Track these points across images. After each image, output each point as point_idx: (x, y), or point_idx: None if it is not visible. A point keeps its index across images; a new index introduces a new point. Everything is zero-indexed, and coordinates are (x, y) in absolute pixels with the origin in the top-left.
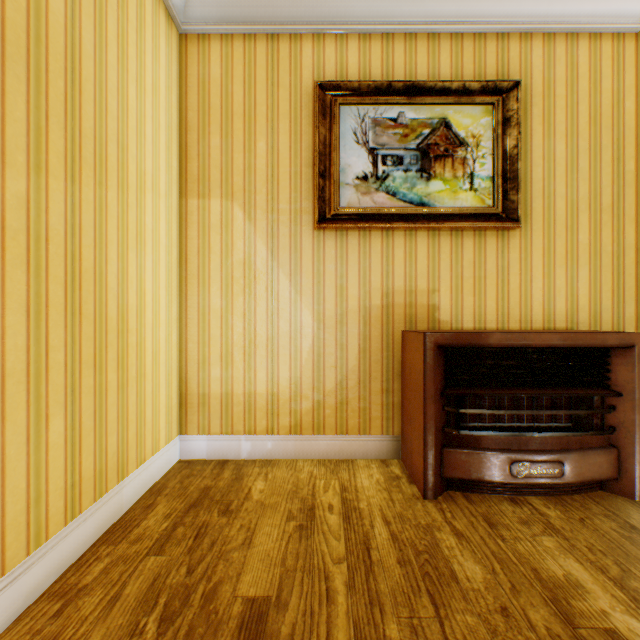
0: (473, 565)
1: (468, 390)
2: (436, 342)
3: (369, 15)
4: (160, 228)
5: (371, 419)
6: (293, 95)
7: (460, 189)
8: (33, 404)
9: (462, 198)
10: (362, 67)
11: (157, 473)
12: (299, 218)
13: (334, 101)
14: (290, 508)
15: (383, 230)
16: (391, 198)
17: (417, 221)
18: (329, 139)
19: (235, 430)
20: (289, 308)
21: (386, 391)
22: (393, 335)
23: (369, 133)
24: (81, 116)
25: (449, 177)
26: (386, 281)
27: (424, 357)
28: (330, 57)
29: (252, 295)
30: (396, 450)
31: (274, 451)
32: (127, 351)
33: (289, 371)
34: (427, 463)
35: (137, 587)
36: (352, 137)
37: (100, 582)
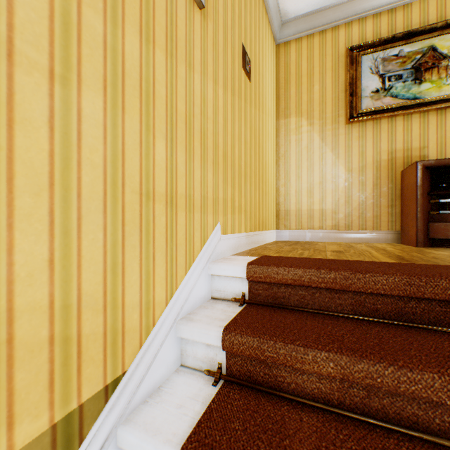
0: (443, 252)
1: (446, 192)
2: (423, 165)
3: (379, 3)
4: (271, 133)
5: (380, 222)
6: (333, 58)
7: (443, 85)
8: (254, 183)
9: (445, 90)
10: (374, 32)
11: (271, 238)
12: (337, 120)
13: (357, 55)
14: (339, 245)
15: (388, 118)
16: (393, 99)
17: (411, 109)
18: (354, 75)
19: (302, 227)
20: (331, 166)
21: (390, 206)
22: (395, 175)
23: (379, 67)
24: (260, 88)
25: (435, 79)
26: (390, 146)
27: (415, 174)
28: (355, 32)
29: (311, 161)
30: (397, 239)
31: (323, 238)
32: (266, 180)
33: (331, 198)
34: (417, 229)
35: (287, 248)
36: (368, 71)
37: (273, 247)
